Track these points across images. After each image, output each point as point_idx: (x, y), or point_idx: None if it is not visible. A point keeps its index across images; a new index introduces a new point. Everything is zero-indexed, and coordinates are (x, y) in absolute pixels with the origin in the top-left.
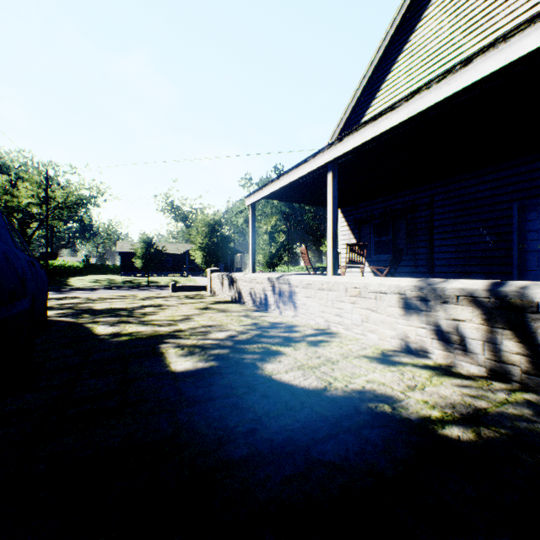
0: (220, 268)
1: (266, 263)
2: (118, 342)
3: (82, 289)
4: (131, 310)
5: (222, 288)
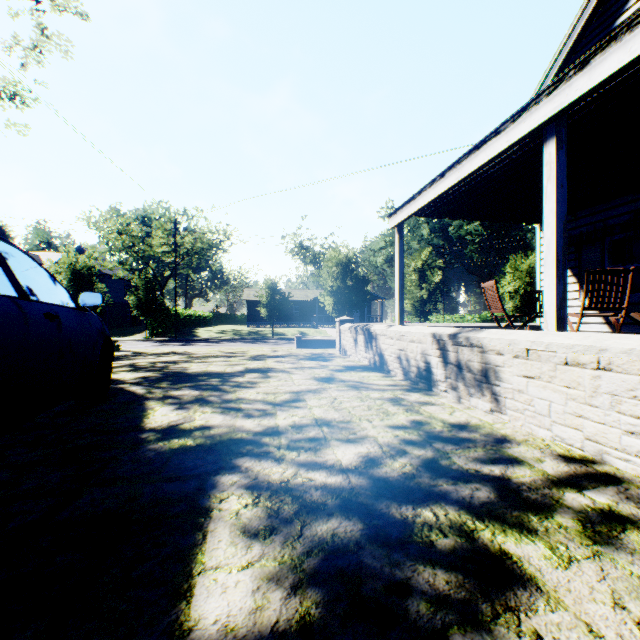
0: (355, 318)
1: (414, 311)
2: (154, 457)
3: (206, 341)
4: (225, 376)
5: (355, 345)
